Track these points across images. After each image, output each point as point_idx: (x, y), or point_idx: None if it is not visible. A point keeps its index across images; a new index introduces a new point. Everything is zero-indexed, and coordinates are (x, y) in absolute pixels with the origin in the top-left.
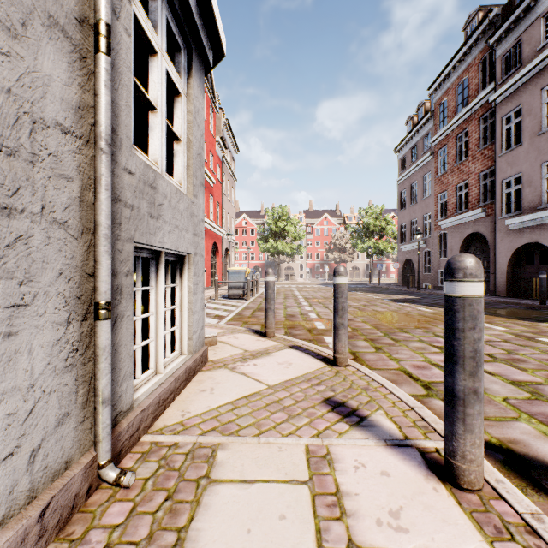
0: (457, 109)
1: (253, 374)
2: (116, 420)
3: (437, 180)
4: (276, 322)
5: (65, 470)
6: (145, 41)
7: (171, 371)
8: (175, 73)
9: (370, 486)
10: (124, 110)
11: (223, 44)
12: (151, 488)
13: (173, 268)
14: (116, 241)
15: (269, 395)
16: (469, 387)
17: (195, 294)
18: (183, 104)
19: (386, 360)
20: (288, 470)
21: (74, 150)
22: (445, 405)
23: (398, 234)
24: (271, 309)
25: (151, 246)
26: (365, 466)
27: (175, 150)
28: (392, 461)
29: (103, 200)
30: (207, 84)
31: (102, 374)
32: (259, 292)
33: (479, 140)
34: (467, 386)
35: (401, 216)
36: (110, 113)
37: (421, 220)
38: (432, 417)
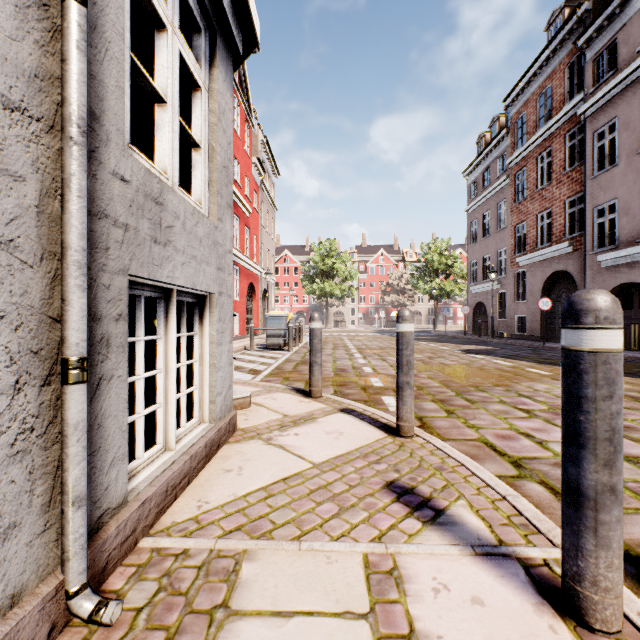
0: (539, 124)
1: (293, 447)
2: (99, 523)
3: (514, 208)
4: (324, 378)
5: (10, 608)
6: (150, 10)
7: (186, 445)
8: (192, 58)
9: (458, 623)
10: (113, 91)
11: (257, 28)
12: (143, 625)
13: (191, 312)
14: (99, 273)
15: (314, 477)
16: (604, 482)
17: (220, 344)
18: (204, 101)
19: (461, 427)
20: (339, 595)
21: (26, 136)
22: (565, 506)
23: (468, 272)
24: (316, 363)
25: (157, 281)
26: (448, 588)
27: (193, 159)
28: (485, 579)
29: (73, 212)
30: (242, 95)
31: (72, 462)
32: (303, 341)
33: (566, 161)
34: (601, 481)
35: (471, 251)
36: (85, 87)
37: (495, 256)
38: (533, 511)
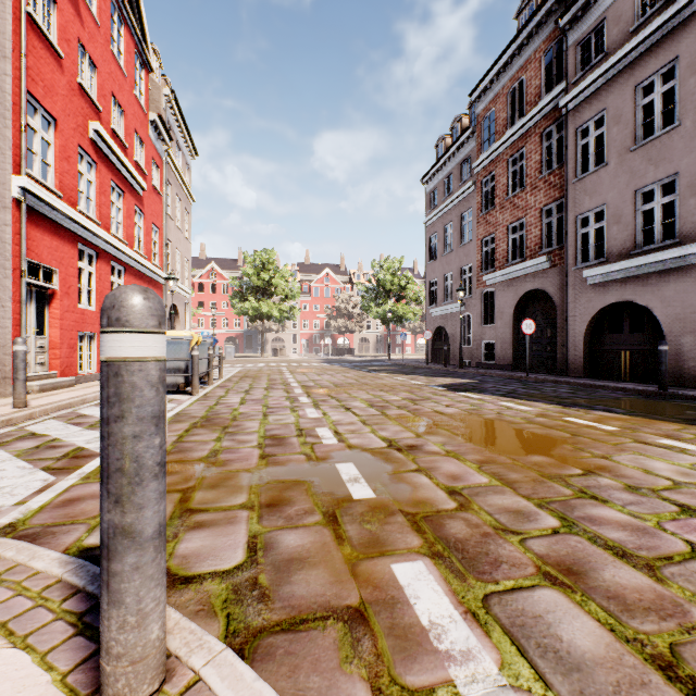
0: (510, 122)
1: None
2: None
3: (481, 219)
4: (233, 474)
5: None
6: None
7: None
8: None
9: None
10: None
11: None
12: None
13: None
14: None
15: None
16: None
17: None
18: None
19: None
20: None
21: None
22: None
23: (426, 293)
24: (131, 537)
25: None
26: None
27: None
28: None
29: None
30: (127, 6)
31: None
32: (224, 376)
33: (542, 163)
34: None
35: (430, 269)
36: None
37: (459, 274)
38: None
